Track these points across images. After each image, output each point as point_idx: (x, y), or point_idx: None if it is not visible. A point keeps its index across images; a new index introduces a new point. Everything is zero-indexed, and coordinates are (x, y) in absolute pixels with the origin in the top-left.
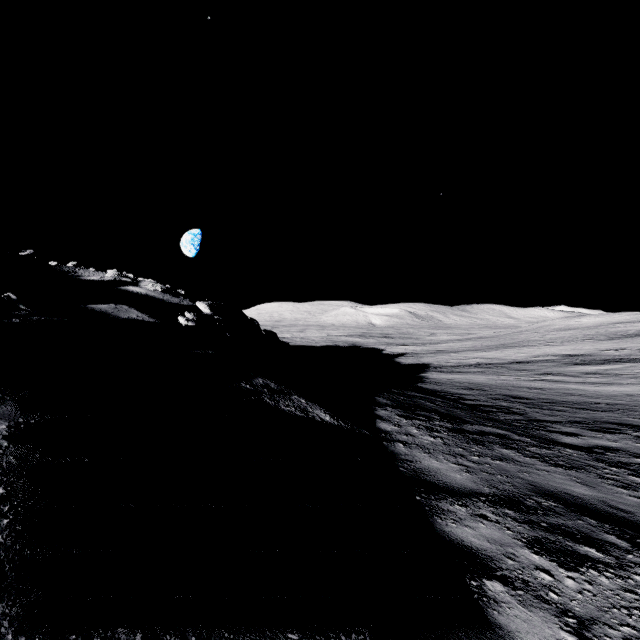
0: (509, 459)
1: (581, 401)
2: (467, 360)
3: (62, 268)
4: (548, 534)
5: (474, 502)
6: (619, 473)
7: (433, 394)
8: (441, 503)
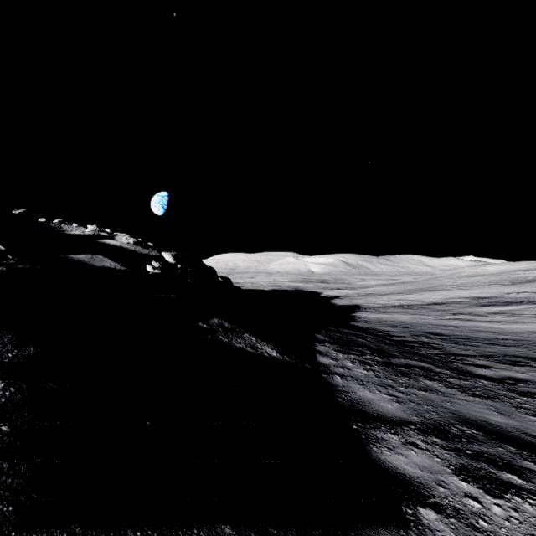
0: (433, 390)
1: (490, 337)
2: (392, 302)
3: (49, 224)
4: (473, 461)
5: (405, 431)
6: (529, 402)
7: (364, 331)
8: (375, 432)
